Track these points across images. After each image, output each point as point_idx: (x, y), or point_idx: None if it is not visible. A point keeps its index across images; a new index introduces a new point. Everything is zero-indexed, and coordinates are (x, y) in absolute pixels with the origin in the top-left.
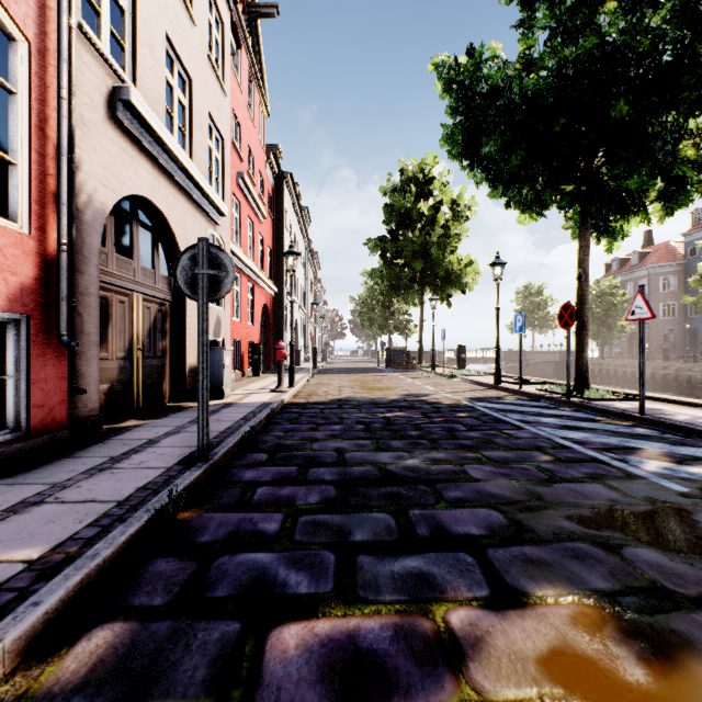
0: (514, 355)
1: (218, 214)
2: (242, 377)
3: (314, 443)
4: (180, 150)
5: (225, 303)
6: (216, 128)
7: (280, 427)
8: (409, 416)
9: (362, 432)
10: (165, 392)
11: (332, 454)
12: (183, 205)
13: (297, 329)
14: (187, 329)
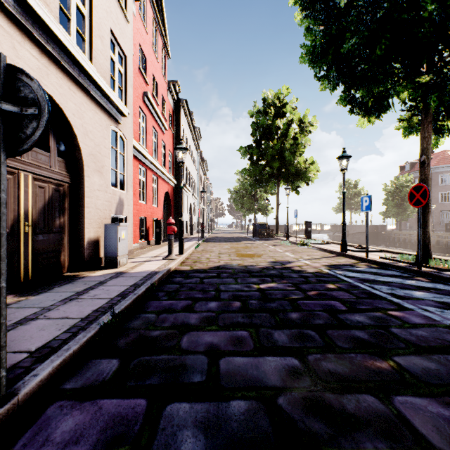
0: (338, 228)
1: (120, 114)
2: (147, 245)
3: (184, 335)
4: (71, 43)
5: (127, 187)
6: (119, 46)
7: (156, 304)
8: (282, 288)
9: (239, 314)
10: (63, 263)
11: (203, 361)
12: (81, 99)
13: (191, 210)
14: (85, 207)
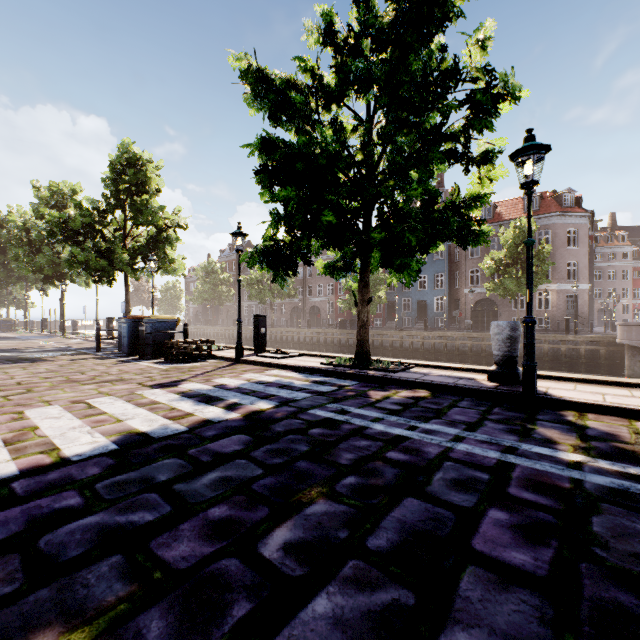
0: None
1: None
2: None
3: None
4: None
5: None
6: None
7: None
8: None
9: None
10: None
11: None
12: None
13: None
14: None
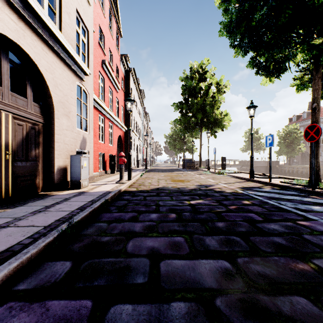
0: (244, 163)
1: (83, 73)
2: (105, 174)
3: (130, 240)
4: (43, 12)
5: (89, 129)
6: (83, 22)
7: (108, 215)
8: (208, 203)
9: (175, 223)
10: (38, 184)
11: (146, 263)
12: (52, 58)
13: (138, 149)
14: (55, 142)
